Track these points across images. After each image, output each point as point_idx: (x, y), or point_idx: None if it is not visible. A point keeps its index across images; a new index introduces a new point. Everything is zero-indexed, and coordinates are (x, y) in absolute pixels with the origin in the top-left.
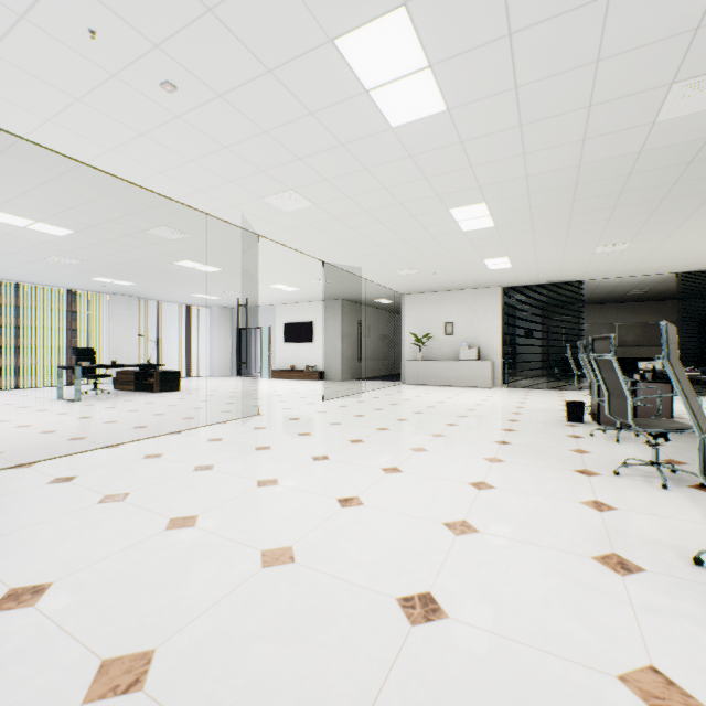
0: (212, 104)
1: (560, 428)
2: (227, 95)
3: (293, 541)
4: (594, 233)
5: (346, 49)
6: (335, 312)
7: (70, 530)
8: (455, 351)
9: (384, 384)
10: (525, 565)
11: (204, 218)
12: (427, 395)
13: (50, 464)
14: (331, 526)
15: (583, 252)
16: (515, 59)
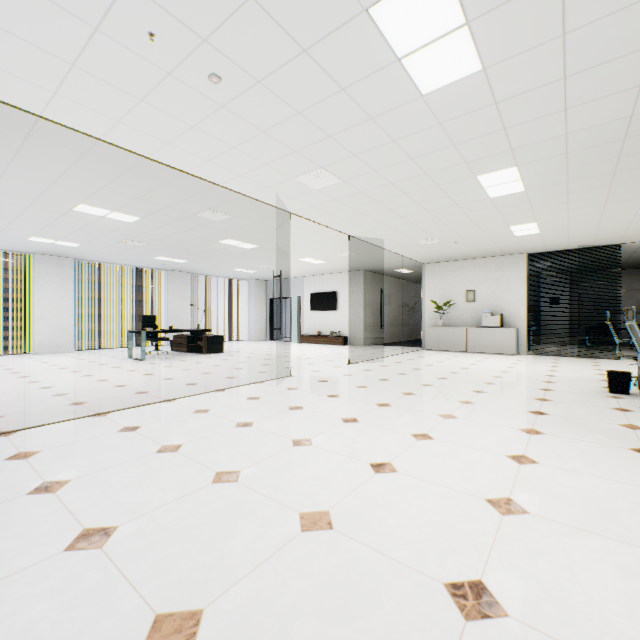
0: (252, 91)
1: (602, 400)
2: (265, 80)
3: (330, 505)
4: (639, 191)
5: (380, 16)
6: (358, 282)
7: (133, 476)
8: (476, 318)
9: (404, 349)
10: (592, 560)
11: (244, 200)
12: (449, 361)
13: (120, 414)
14: (366, 493)
15: (623, 212)
16: (566, 0)
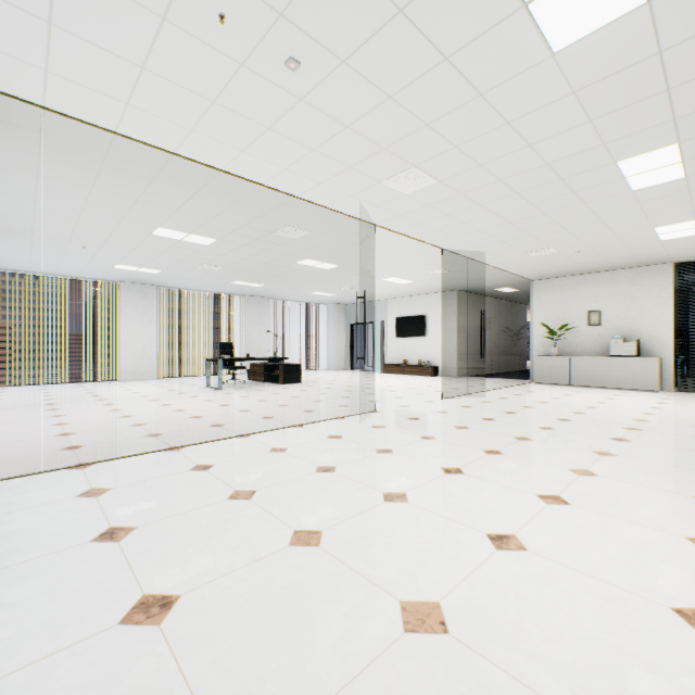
0: (334, 75)
1: None
2: (351, 58)
3: (440, 593)
4: None
5: None
6: (450, 304)
7: (201, 527)
8: (602, 345)
9: (508, 382)
10: None
11: (323, 213)
12: (568, 397)
13: (193, 450)
14: (488, 579)
15: None
16: None
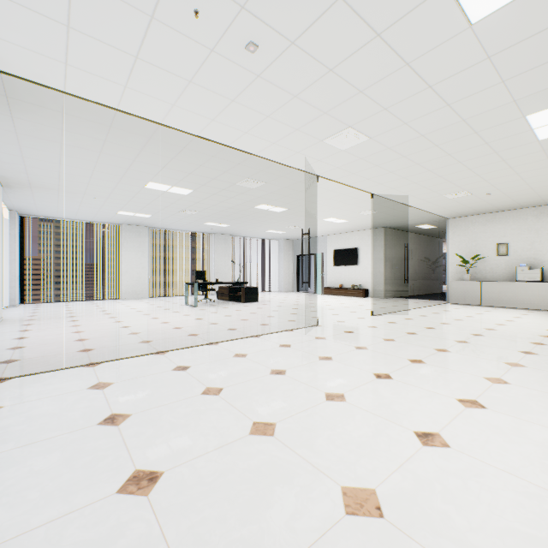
0: (285, 54)
1: None
2: (299, 40)
3: (375, 482)
4: None
5: None
6: (378, 239)
7: (180, 416)
8: (509, 272)
9: (427, 302)
10: None
11: (276, 167)
12: (480, 316)
13: (175, 354)
14: (416, 471)
15: None
16: None
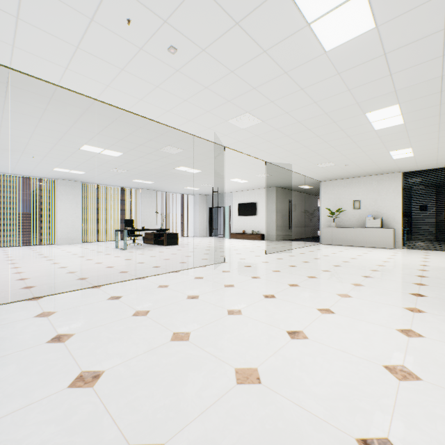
0: (198, 57)
1: None
2: (208, 48)
3: (258, 363)
4: None
5: None
6: (272, 195)
7: (116, 332)
8: (361, 221)
9: (306, 244)
10: None
11: (192, 138)
12: (341, 253)
13: (109, 287)
14: (285, 355)
15: None
16: None
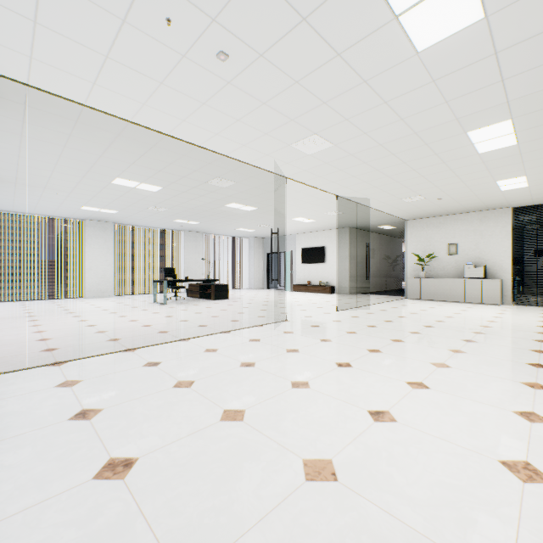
0: (254, 64)
1: None
2: (267, 53)
3: (332, 453)
4: None
5: None
6: (344, 238)
7: (153, 408)
8: (458, 269)
9: (388, 298)
10: None
11: (246, 168)
12: (432, 309)
13: (145, 351)
14: (367, 442)
15: None
16: None
